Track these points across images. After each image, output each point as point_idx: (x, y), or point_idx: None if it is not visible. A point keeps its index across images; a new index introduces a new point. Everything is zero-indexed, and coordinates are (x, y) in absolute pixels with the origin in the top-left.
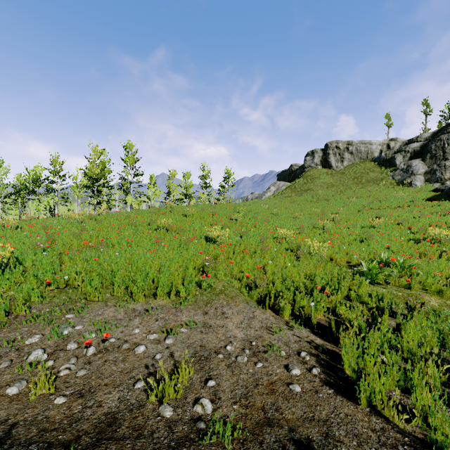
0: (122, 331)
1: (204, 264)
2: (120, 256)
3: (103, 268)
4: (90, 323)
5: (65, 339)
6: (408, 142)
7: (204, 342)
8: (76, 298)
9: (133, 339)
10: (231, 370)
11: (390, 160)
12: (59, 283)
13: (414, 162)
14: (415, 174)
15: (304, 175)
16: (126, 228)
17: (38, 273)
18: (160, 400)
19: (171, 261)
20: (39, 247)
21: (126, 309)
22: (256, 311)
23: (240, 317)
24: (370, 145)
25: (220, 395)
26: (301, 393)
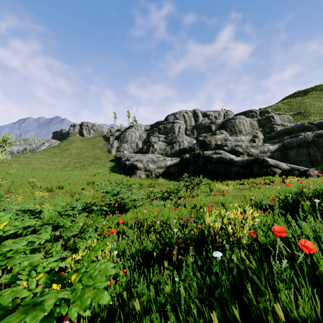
0: None
1: None
2: None
3: None
4: None
5: None
6: (117, 130)
7: None
8: None
9: None
10: None
11: (109, 138)
12: None
13: (115, 141)
14: (113, 147)
15: (68, 139)
16: None
17: None
18: None
19: None
20: None
21: None
22: None
23: None
24: (103, 128)
25: None
26: None
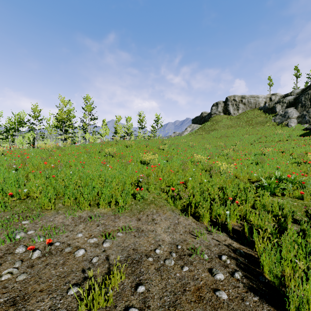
0: (67, 235)
1: (139, 180)
2: (73, 174)
3: (58, 183)
4: (41, 228)
5: (16, 243)
6: (284, 96)
7: (137, 245)
8: (33, 207)
9: (76, 243)
10: (160, 274)
11: (272, 109)
12: (20, 195)
13: (289, 109)
14: (291, 118)
15: (211, 119)
16: (82, 154)
17: (4, 187)
18: (90, 309)
19: (113, 178)
20: (12, 167)
21: (73, 216)
22: (180, 217)
23: (167, 223)
24: (257, 98)
25: (149, 303)
26: (228, 301)
